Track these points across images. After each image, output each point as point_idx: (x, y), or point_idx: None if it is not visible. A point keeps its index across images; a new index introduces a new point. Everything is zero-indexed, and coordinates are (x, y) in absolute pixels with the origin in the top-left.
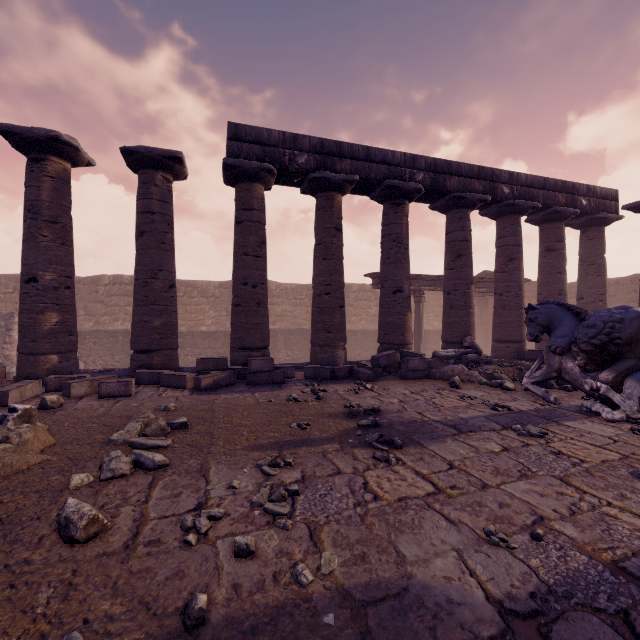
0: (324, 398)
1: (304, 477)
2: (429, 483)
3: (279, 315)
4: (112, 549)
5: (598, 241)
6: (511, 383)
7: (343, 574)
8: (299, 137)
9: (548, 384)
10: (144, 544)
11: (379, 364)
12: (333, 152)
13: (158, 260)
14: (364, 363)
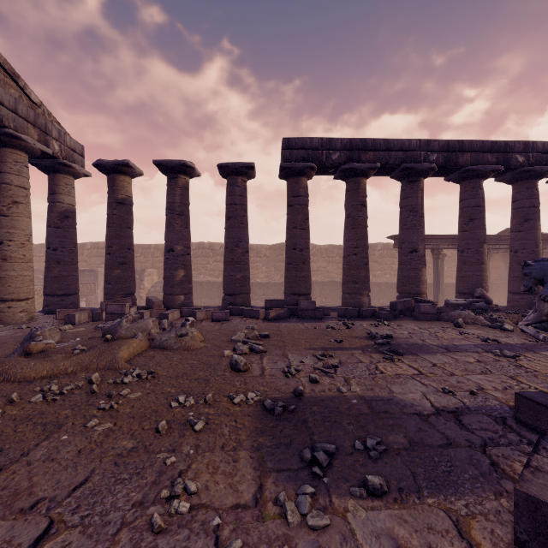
0: (352, 328)
1: (340, 362)
2: (416, 370)
3: (315, 270)
4: (255, 375)
5: None
6: (510, 326)
7: (361, 392)
8: (333, 140)
9: (547, 328)
10: (268, 375)
11: (396, 308)
12: (359, 147)
13: (239, 235)
14: (384, 307)
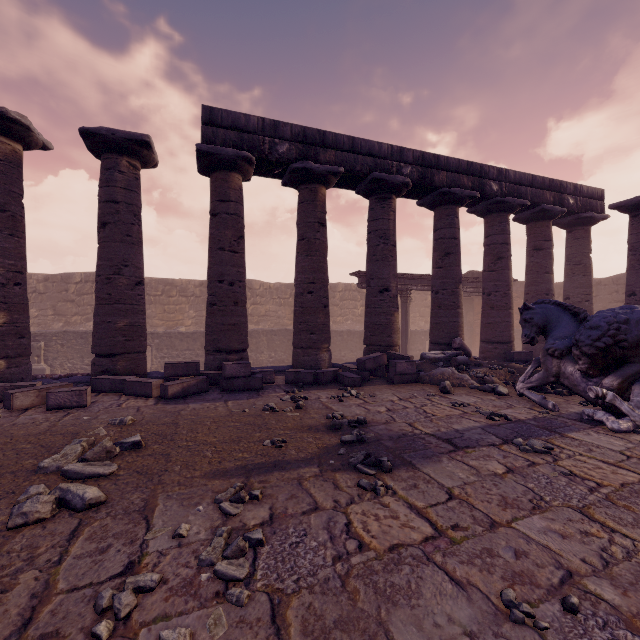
0: (305, 407)
1: (272, 516)
2: (426, 522)
3: (262, 315)
4: None
5: (584, 241)
6: (504, 387)
7: None
8: (280, 124)
9: (542, 388)
10: None
11: (365, 367)
12: (316, 142)
13: (123, 254)
14: (349, 366)
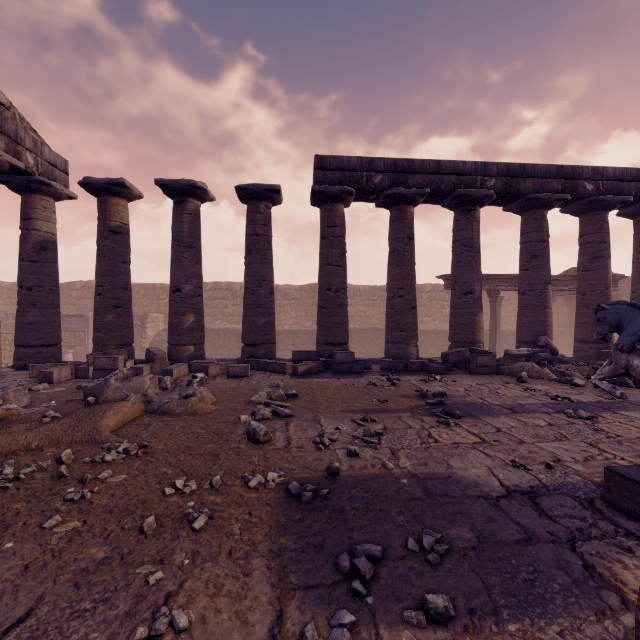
0: (398, 385)
1: (385, 428)
2: (478, 437)
3: (353, 315)
4: (279, 447)
5: None
6: (581, 380)
7: (412, 468)
8: (375, 160)
9: (623, 382)
10: (295, 447)
11: (449, 360)
12: (405, 169)
13: (262, 272)
14: (435, 359)
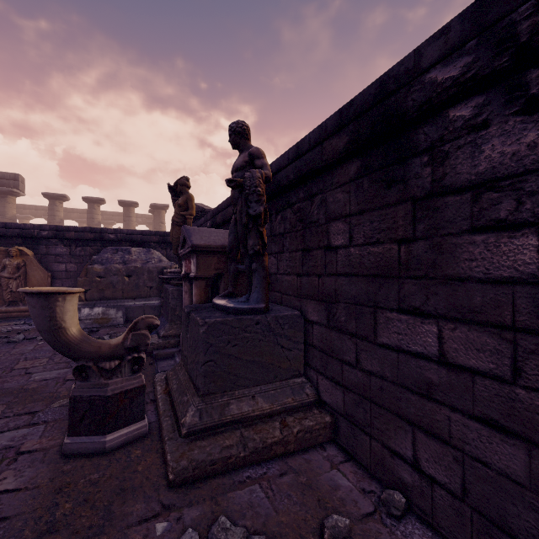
0: None
1: None
2: None
3: None
4: None
5: None
6: None
7: None
8: None
9: None
10: None
11: None
12: (22, 208)
13: None
14: None
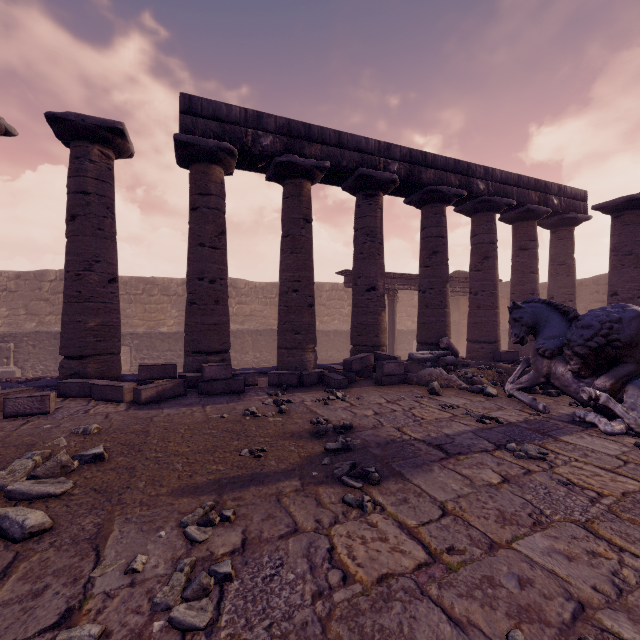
0: (288, 411)
1: (245, 542)
2: (418, 544)
3: (248, 315)
4: None
5: (568, 241)
6: (493, 388)
7: None
8: (263, 116)
9: (531, 389)
10: None
11: (352, 368)
12: (302, 135)
13: (94, 249)
14: (335, 367)
